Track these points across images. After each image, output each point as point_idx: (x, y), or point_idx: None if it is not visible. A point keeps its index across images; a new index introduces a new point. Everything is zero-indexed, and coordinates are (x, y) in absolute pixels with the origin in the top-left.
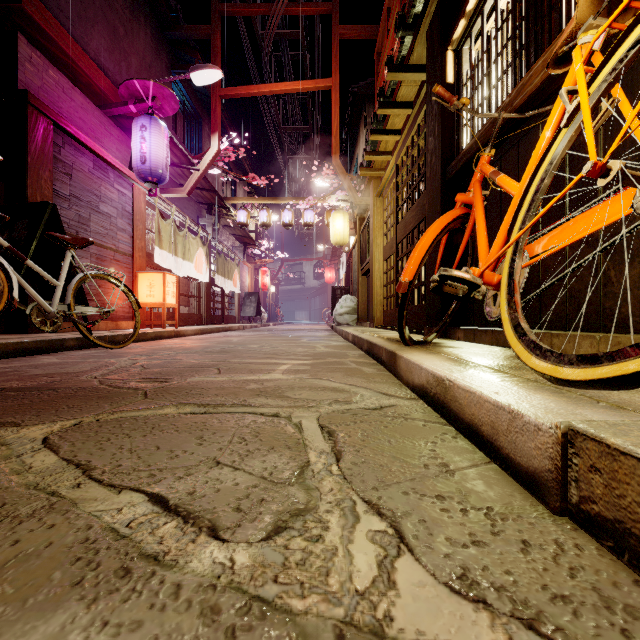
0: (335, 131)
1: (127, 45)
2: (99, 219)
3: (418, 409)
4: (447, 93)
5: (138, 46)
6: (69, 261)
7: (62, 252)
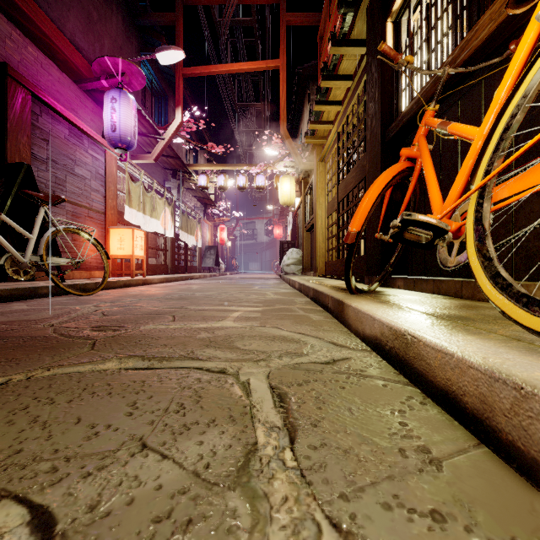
0: (283, 105)
1: (100, 28)
2: (74, 180)
3: (373, 363)
4: (392, 51)
5: (110, 30)
6: (42, 216)
7: (37, 208)
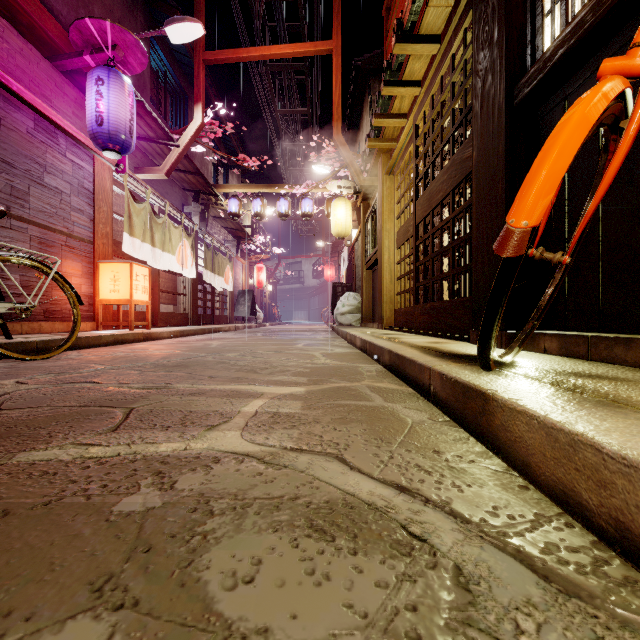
0: (337, 101)
1: None
2: (43, 194)
3: None
4: None
5: None
6: None
7: None
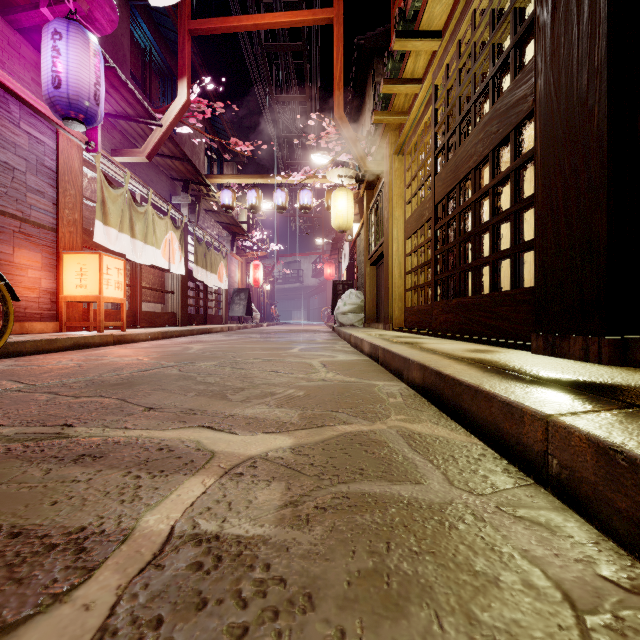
0: (338, 76)
1: None
2: None
3: None
4: None
5: None
6: None
7: None
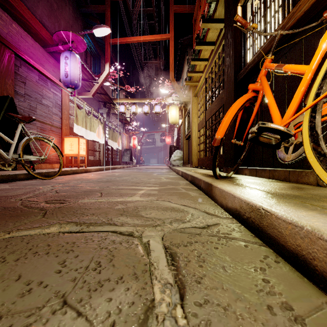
0: (171, 62)
1: (58, 14)
2: (42, 108)
3: (235, 228)
4: (243, 20)
5: (65, 15)
6: (20, 129)
7: (17, 124)
